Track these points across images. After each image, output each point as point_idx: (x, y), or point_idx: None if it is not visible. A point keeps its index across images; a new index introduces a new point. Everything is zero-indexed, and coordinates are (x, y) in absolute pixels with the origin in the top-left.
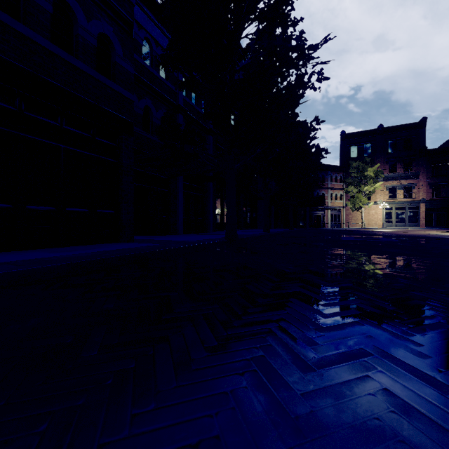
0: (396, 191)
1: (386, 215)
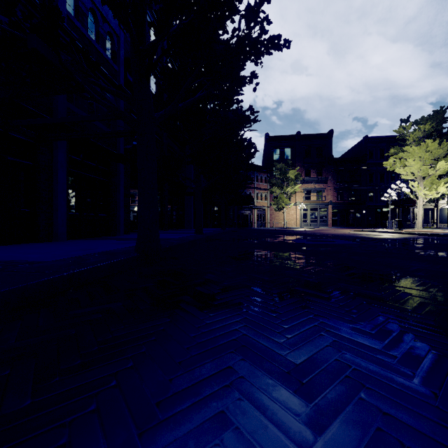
0: (310, 194)
1: (303, 215)
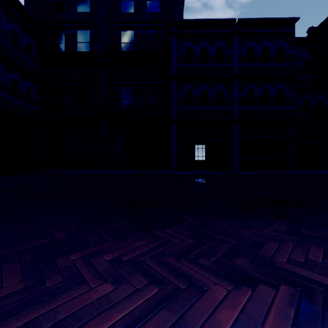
0: None
1: None
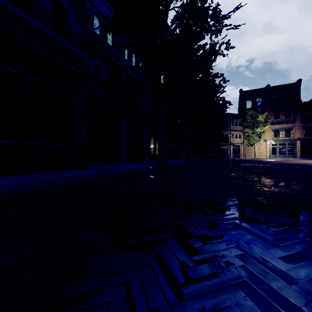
0: (279, 132)
1: (272, 149)
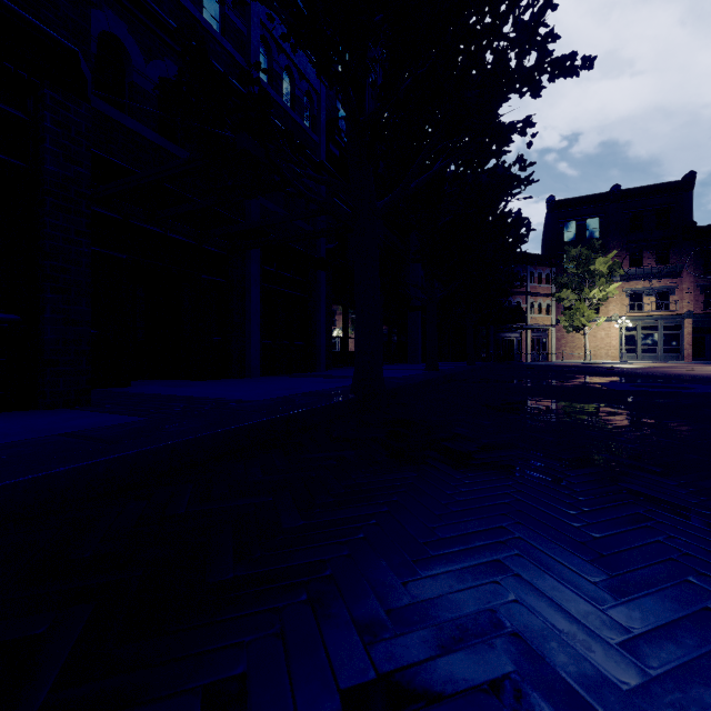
0: (641, 299)
1: (626, 339)
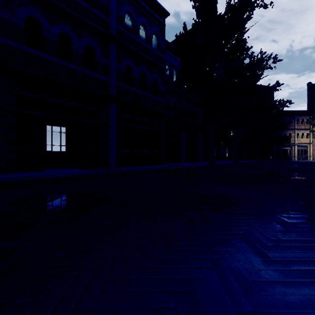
0: None
1: None
